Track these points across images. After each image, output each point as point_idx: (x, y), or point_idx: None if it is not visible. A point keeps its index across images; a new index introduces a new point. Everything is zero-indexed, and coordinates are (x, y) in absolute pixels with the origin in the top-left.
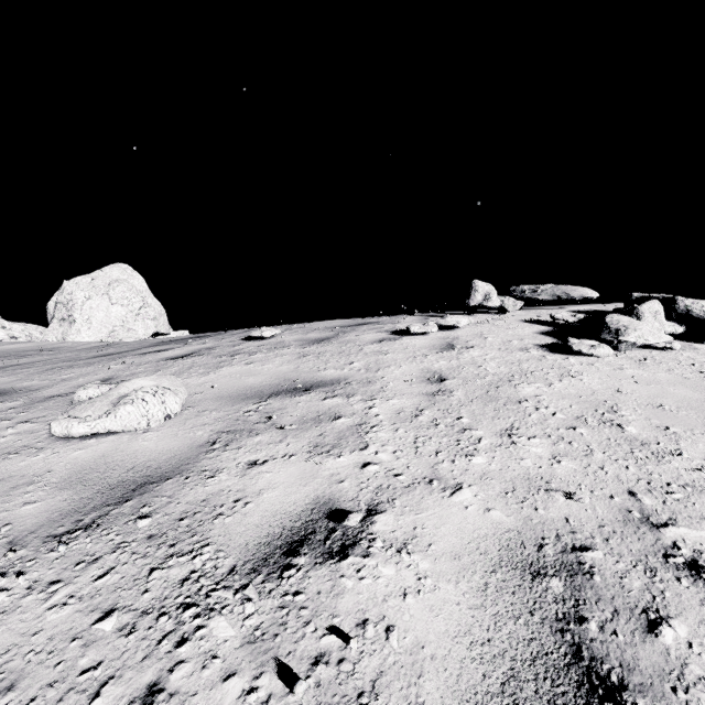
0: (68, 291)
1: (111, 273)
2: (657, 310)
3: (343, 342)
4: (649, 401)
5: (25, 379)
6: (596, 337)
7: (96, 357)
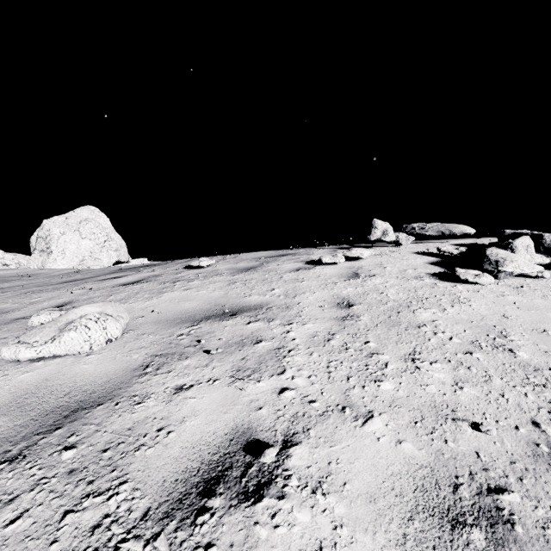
0: (47, 228)
1: (82, 214)
2: (528, 244)
3: (266, 270)
4: (533, 326)
5: (1, 302)
6: (478, 267)
7: (64, 282)
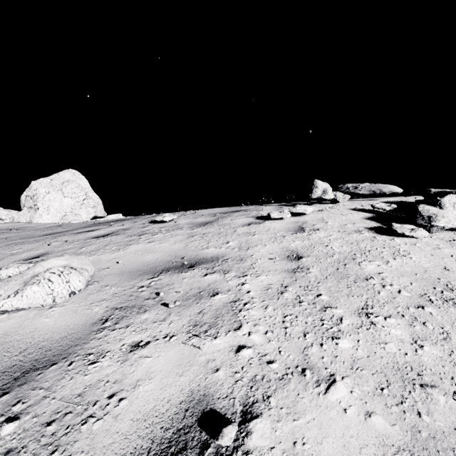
0: (34, 188)
1: (64, 176)
2: (455, 201)
3: (221, 225)
4: None
5: None
6: (412, 222)
7: (44, 235)
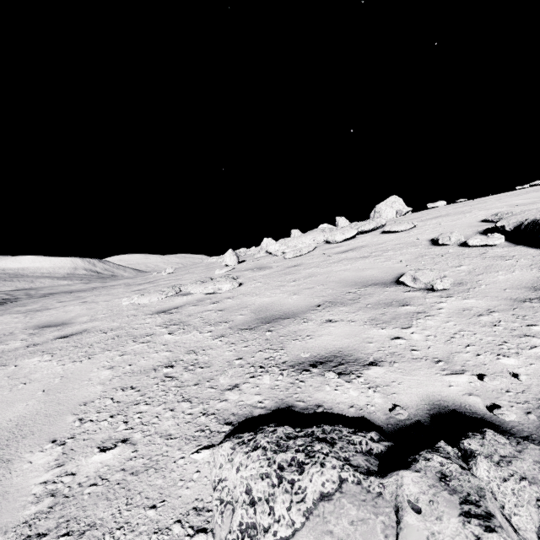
0: (379, 208)
1: (391, 200)
2: None
3: None
4: None
5: None
6: None
7: None
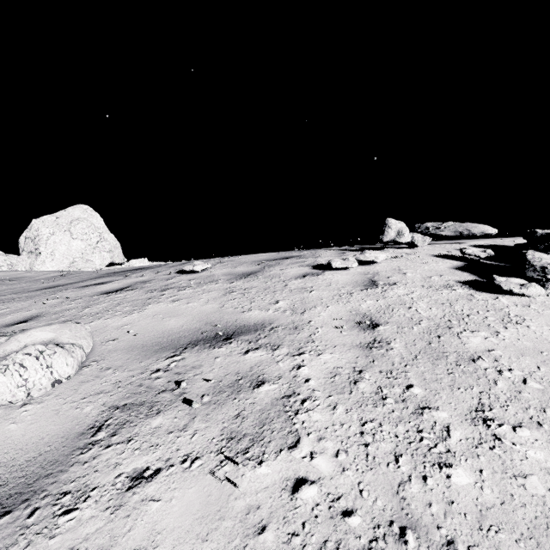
0: (35, 228)
1: (73, 213)
2: None
3: (268, 276)
4: None
5: None
6: (519, 274)
7: (42, 289)
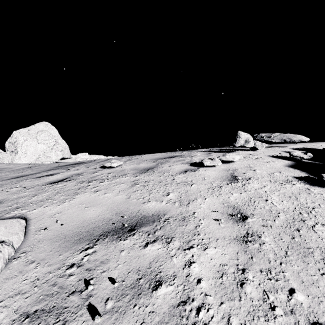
0: (15, 136)
1: (39, 127)
2: None
3: (161, 171)
4: None
5: None
6: None
7: (12, 178)
